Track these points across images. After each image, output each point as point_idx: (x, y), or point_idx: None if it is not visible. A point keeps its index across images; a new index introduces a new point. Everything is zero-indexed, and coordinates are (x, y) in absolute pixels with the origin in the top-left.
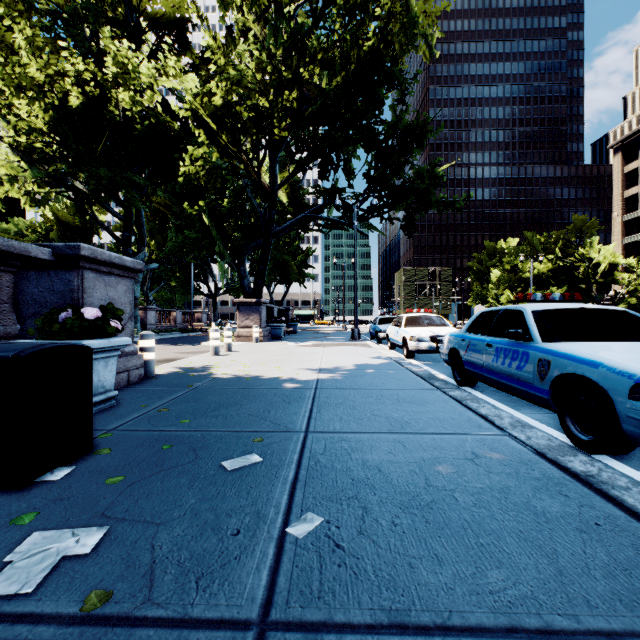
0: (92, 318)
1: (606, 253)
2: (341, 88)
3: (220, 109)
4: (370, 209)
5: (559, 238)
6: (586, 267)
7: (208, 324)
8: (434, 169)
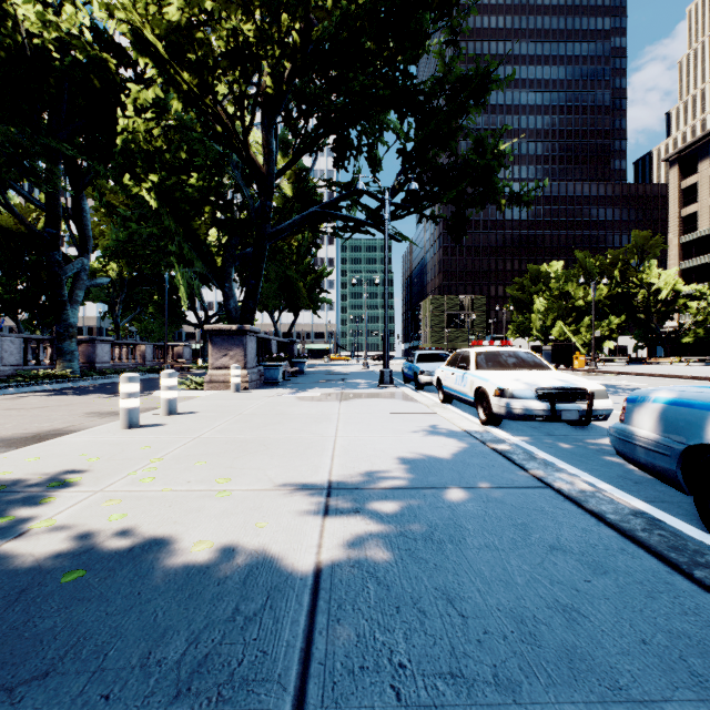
0: None
1: (668, 278)
2: (366, 9)
3: (179, 31)
4: (404, 203)
5: (616, 259)
6: (646, 294)
7: (196, 361)
8: (495, 145)
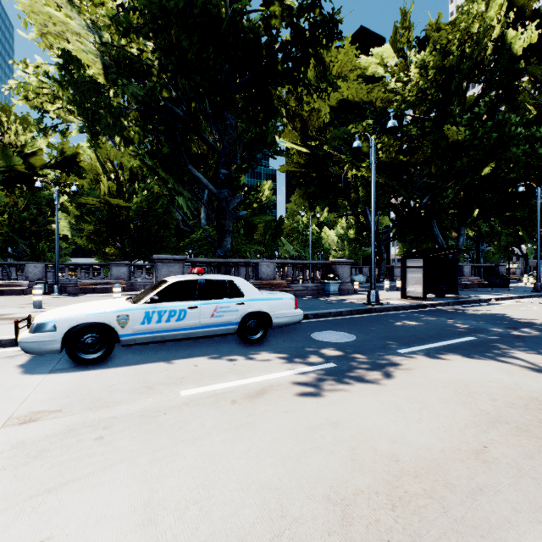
0: (504, 275)
1: None
2: None
3: None
4: None
5: None
6: None
7: (520, 275)
8: None
